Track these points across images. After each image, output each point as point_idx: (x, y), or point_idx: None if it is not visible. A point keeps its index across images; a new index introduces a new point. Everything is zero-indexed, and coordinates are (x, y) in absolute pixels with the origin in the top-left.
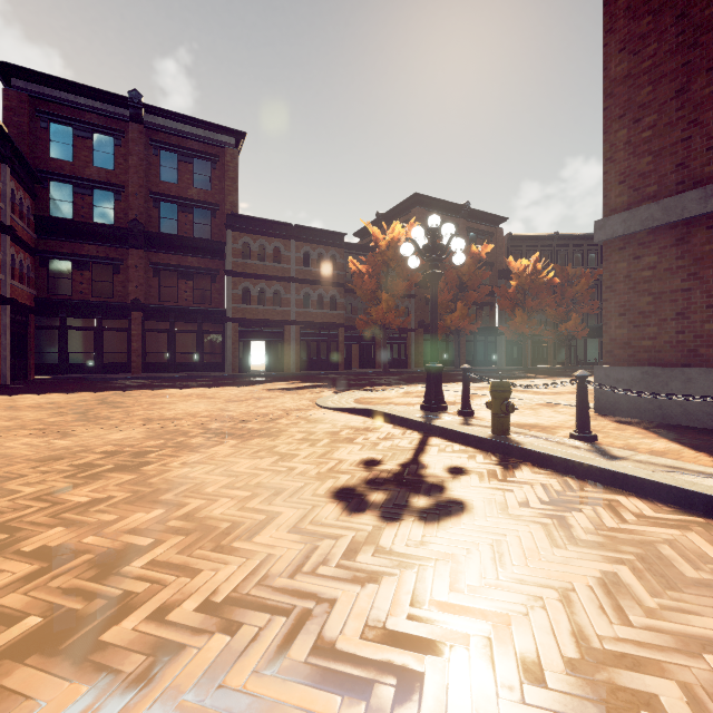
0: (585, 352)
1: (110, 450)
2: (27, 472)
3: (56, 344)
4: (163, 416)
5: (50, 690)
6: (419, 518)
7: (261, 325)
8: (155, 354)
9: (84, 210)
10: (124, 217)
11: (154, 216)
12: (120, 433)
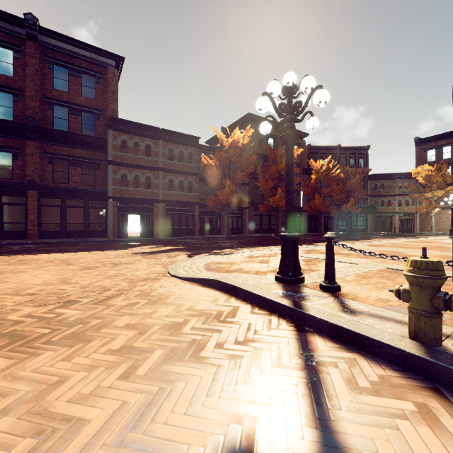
0: (357, 223)
1: None
2: None
3: None
4: None
5: None
6: None
7: (135, 203)
8: (49, 224)
9: None
10: (21, 115)
11: (48, 116)
12: None
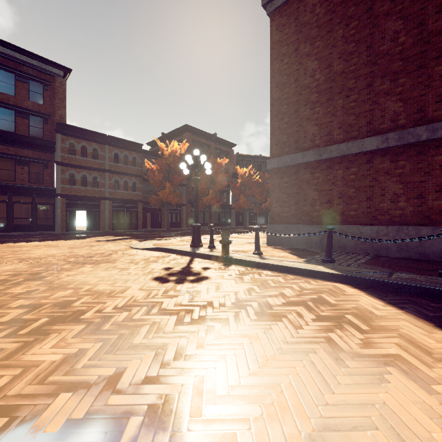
0: None
1: (12, 274)
2: None
3: None
4: (30, 257)
5: (72, 327)
6: (190, 282)
7: (83, 200)
8: None
9: None
10: None
11: None
12: (9, 266)
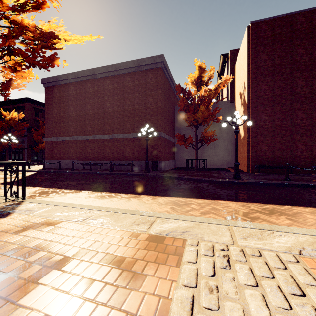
0: None
1: None
2: None
3: None
4: None
5: None
6: None
7: None
8: None
9: None
10: None
11: None
12: None
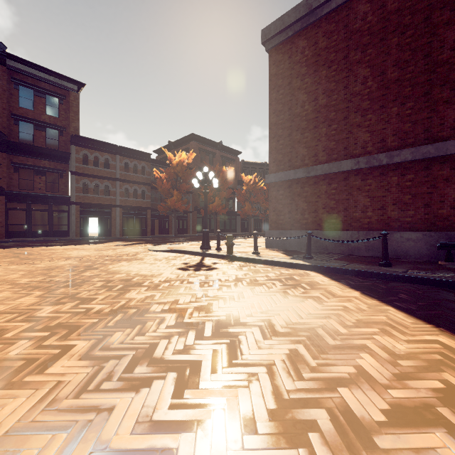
0: None
1: (71, 266)
2: (49, 272)
3: None
4: (71, 256)
5: (140, 288)
6: (205, 270)
7: (95, 207)
8: (15, 225)
9: None
10: None
11: (14, 130)
12: (63, 262)
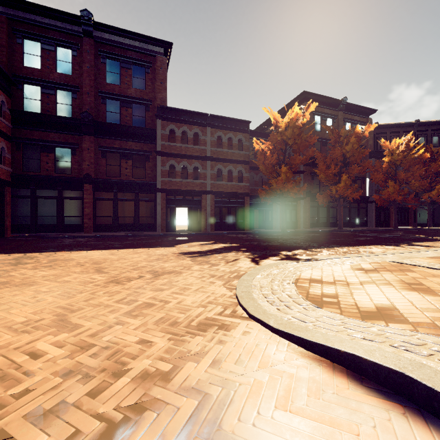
0: None
1: None
2: None
3: (28, 210)
4: None
5: None
6: None
7: (183, 195)
8: (103, 217)
9: (49, 106)
10: (79, 111)
11: (102, 110)
12: None
